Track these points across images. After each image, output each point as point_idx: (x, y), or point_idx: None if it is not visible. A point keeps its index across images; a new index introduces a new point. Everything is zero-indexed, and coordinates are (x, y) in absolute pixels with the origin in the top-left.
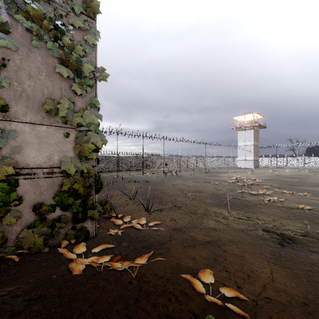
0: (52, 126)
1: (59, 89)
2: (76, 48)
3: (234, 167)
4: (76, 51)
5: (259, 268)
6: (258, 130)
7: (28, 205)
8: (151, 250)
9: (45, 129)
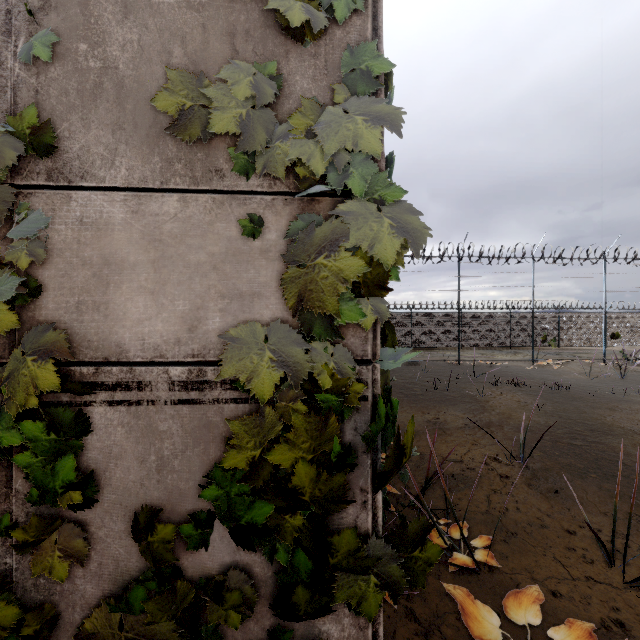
0: (200, 194)
1: (224, 38)
2: None
3: None
4: None
5: None
6: None
7: (120, 505)
8: None
9: (174, 209)
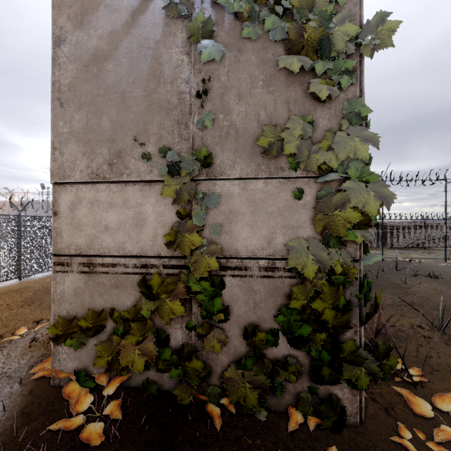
0: (273, 179)
1: (284, 105)
2: (316, 2)
3: None
4: (316, 8)
5: None
6: None
7: (237, 322)
8: None
9: (261, 187)
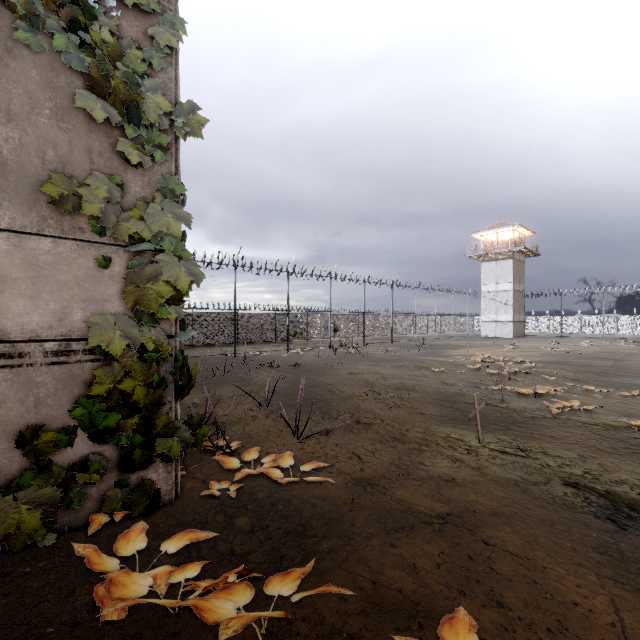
0: (68, 240)
1: (84, 152)
2: (126, 55)
3: (473, 336)
4: (126, 61)
5: (582, 596)
6: (523, 260)
7: (4, 433)
8: (306, 539)
9: (48, 247)
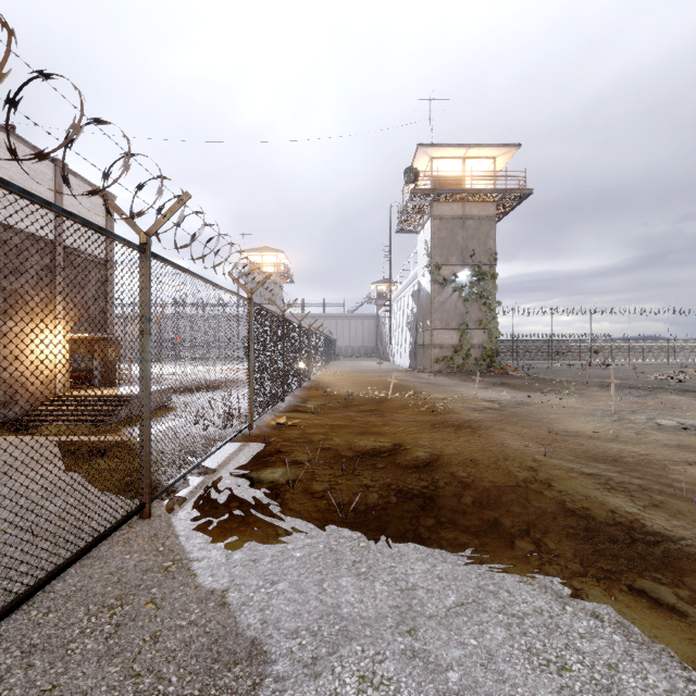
0: (479, 329)
1: (482, 315)
2: (488, 297)
3: None
4: (488, 298)
5: None
6: None
7: (472, 358)
8: None
9: (477, 331)
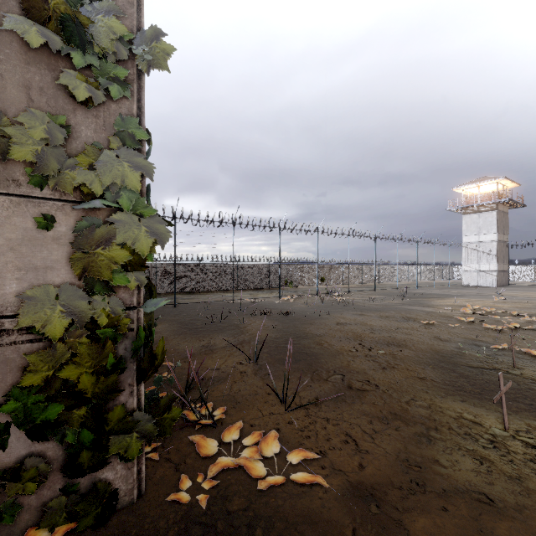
0: None
1: (20, 88)
2: None
3: (454, 285)
4: None
5: None
6: (507, 211)
7: None
8: None
9: None
